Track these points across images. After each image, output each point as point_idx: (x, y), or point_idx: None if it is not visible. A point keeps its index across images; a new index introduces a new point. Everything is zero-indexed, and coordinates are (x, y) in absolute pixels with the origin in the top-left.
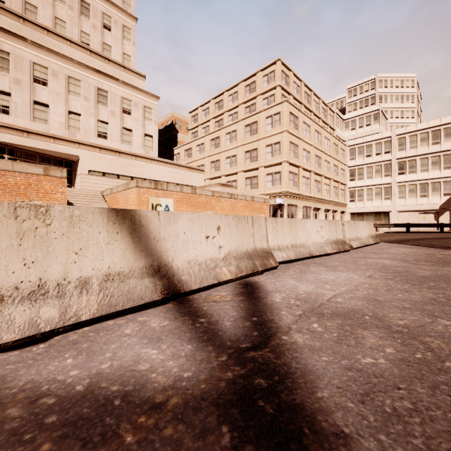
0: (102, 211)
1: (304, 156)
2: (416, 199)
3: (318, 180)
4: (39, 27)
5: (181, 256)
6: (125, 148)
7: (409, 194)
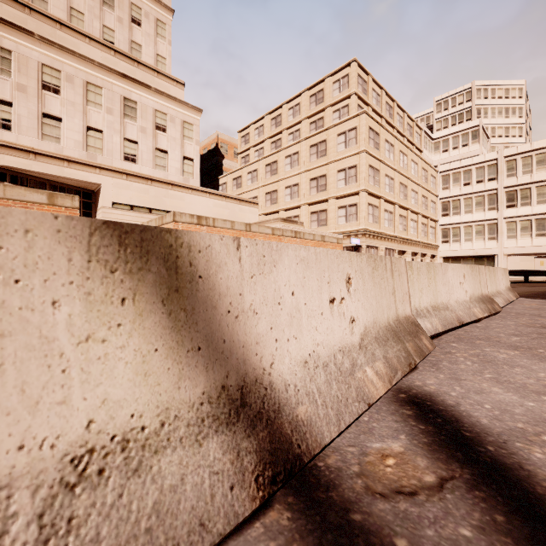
0: (66, 228)
1: (387, 183)
2: (530, 238)
3: (403, 214)
4: (49, 20)
5: (287, 350)
6: (158, 174)
7: (522, 233)
